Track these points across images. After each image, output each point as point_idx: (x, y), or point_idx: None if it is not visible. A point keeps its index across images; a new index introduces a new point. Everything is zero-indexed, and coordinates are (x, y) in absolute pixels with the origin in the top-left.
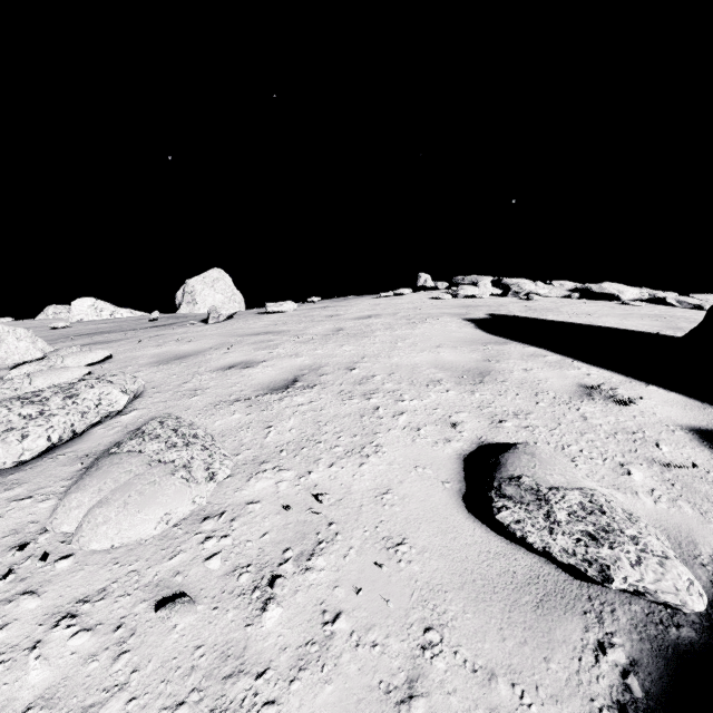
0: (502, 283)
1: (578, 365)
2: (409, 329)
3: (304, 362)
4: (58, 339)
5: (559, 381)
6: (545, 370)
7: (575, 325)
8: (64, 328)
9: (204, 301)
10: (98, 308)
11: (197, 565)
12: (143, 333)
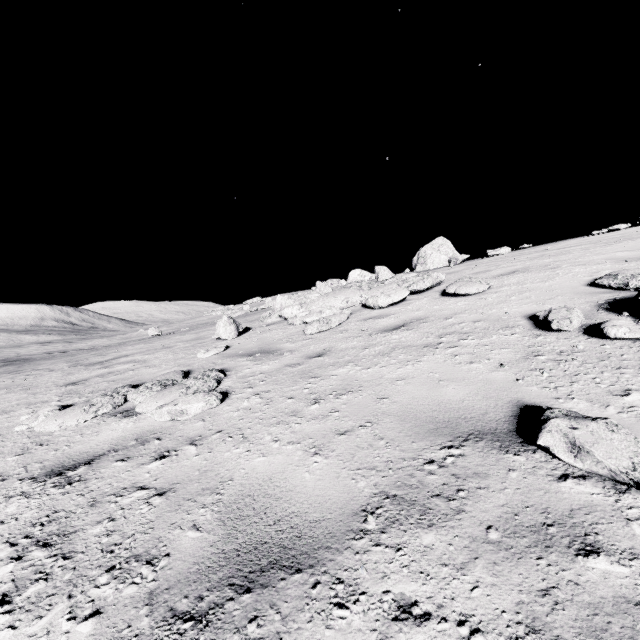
0: None
1: None
2: (602, 247)
3: (519, 267)
4: None
5: None
6: None
7: None
8: None
9: (432, 261)
10: (363, 275)
11: (489, 296)
12: None
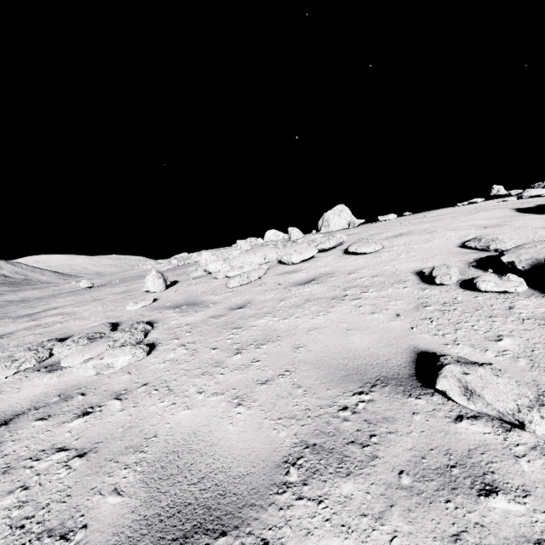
0: None
1: None
2: (466, 216)
3: (404, 231)
4: None
5: (541, 225)
6: (538, 222)
7: None
8: None
9: (334, 224)
10: (277, 234)
11: (383, 255)
12: None
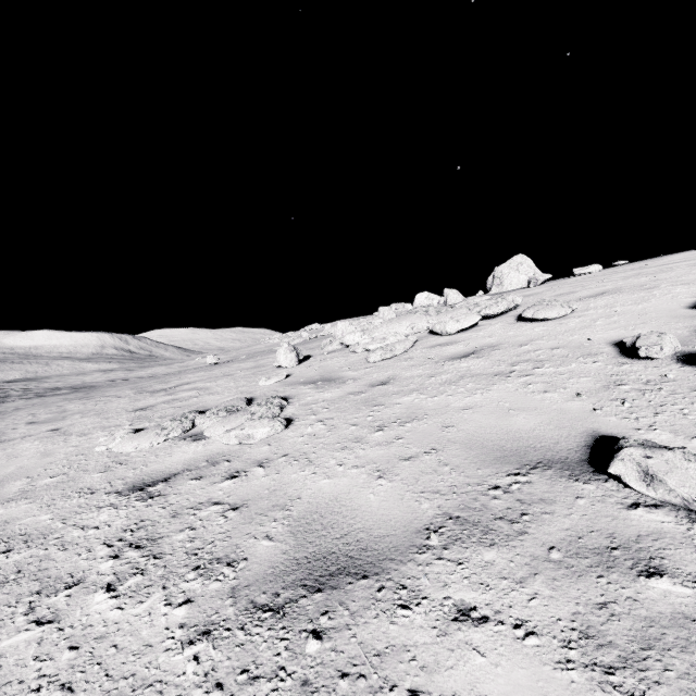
0: None
1: None
2: None
3: (609, 288)
4: None
5: None
6: None
7: None
8: None
9: (510, 282)
10: (430, 298)
11: (571, 321)
12: None
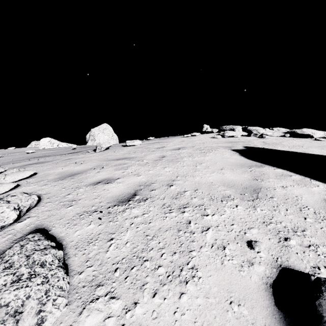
0: (248, 129)
1: (316, 183)
2: (202, 156)
3: (142, 179)
4: (24, 159)
5: (310, 197)
6: (296, 187)
7: (297, 153)
8: (32, 152)
9: (99, 139)
10: (52, 142)
11: None
12: (63, 157)
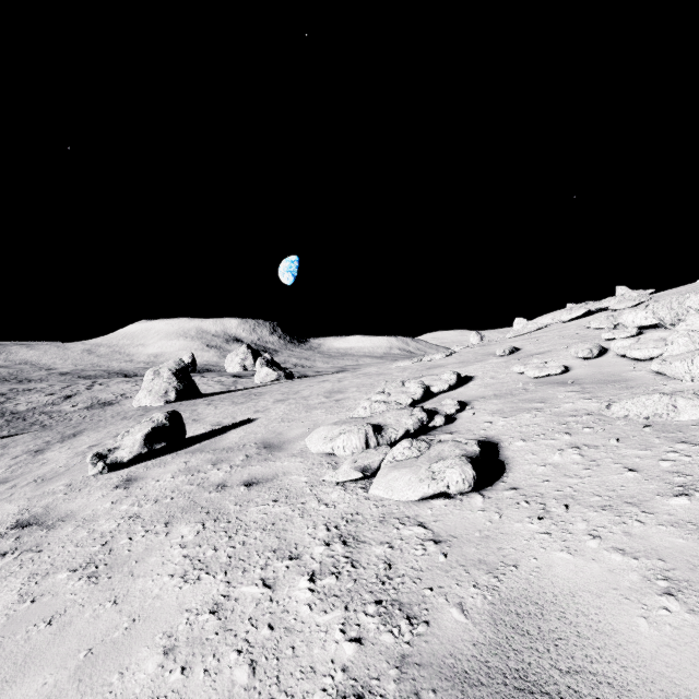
0: None
1: None
2: None
3: None
4: None
5: None
6: None
7: None
8: None
9: None
10: None
11: None
12: None
